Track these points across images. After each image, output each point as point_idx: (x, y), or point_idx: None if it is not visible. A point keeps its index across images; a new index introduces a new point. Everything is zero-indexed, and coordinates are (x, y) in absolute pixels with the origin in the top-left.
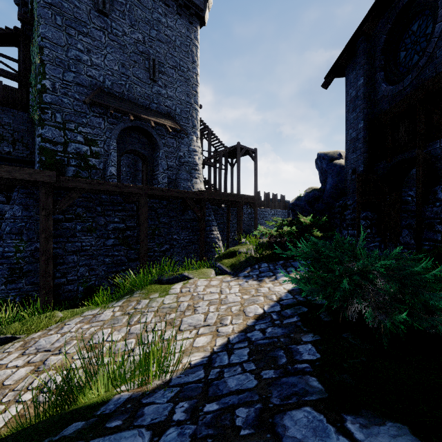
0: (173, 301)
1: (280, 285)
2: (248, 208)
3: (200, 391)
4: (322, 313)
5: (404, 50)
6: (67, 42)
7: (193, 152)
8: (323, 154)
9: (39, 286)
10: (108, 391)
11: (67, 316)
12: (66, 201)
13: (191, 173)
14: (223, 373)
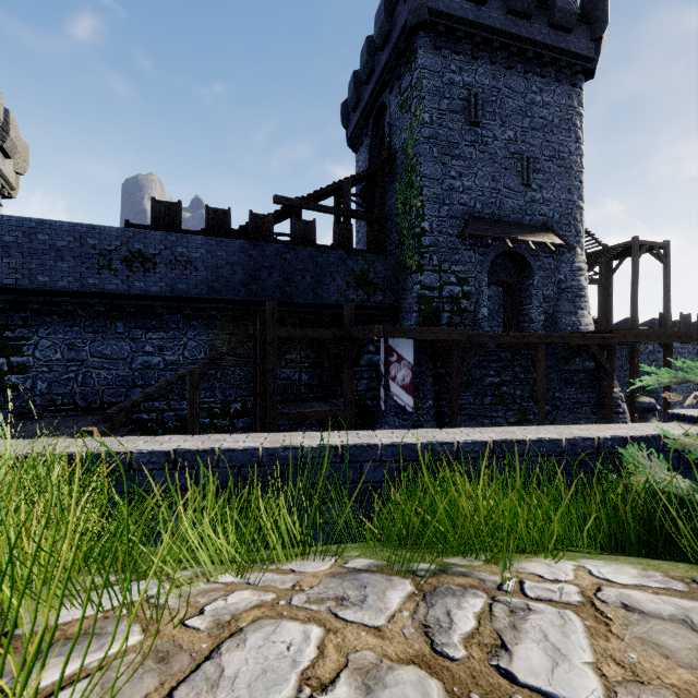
0: None
1: None
2: (647, 343)
3: None
4: None
5: None
6: (441, 173)
7: (577, 271)
8: None
9: None
10: None
11: None
12: (471, 358)
13: (575, 302)
14: None
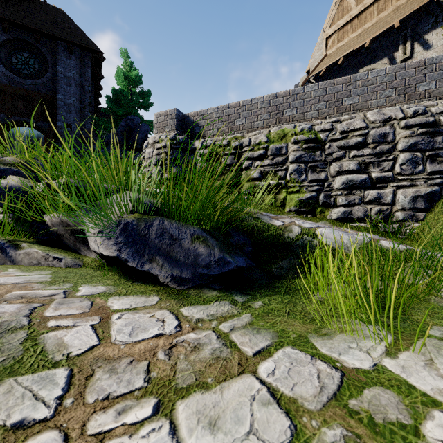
0: None
1: None
2: None
3: None
4: None
5: (16, 59)
6: None
7: None
8: None
9: None
10: None
11: None
12: None
13: None
14: None
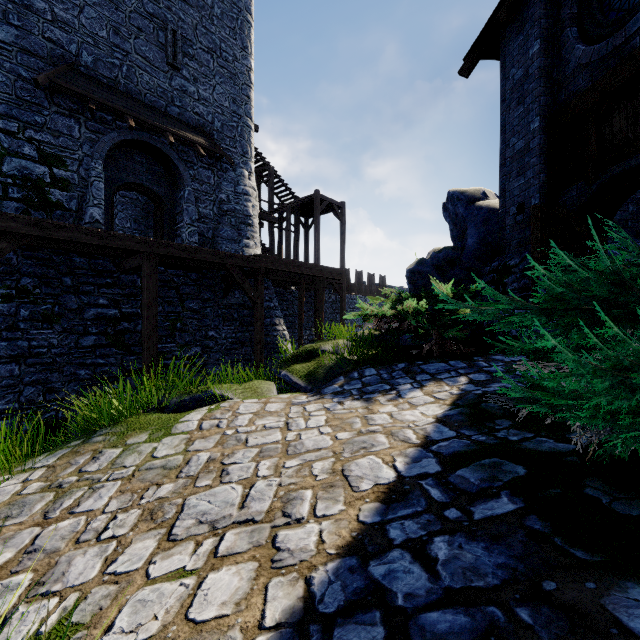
0: (175, 450)
1: (413, 408)
2: (331, 293)
3: None
4: (586, 482)
5: None
6: None
7: (242, 195)
8: (458, 192)
9: None
10: None
11: None
12: None
13: (240, 229)
14: None
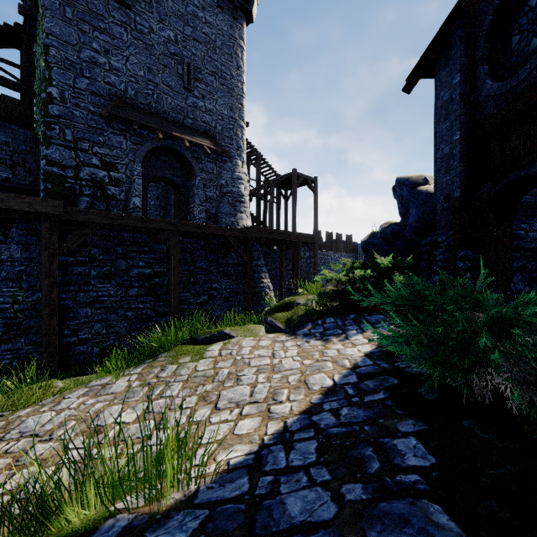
0: (208, 367)
1: (353, 346)
2: (306, 251)
3: (241, 522)
4: (421, 387)
5: (517, 34)
6: (79, 40)
7: (237, 180)
8: (404, 179)
9: (41, 347)
10: (104, 506)
11: (69, 387)
12: (76, 238)
13: (235, 205)
14: (279, 484)
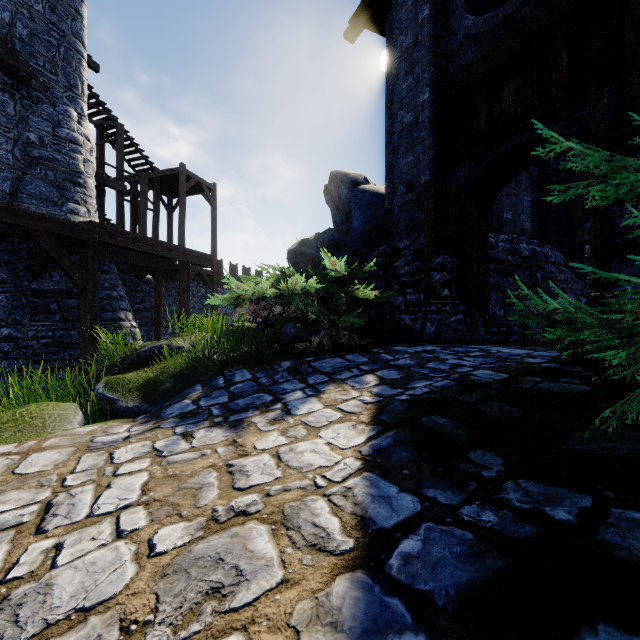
0: None
1: (313, 434)
2: (200, 286)
3: None
4: None
5: None
6: None
7: (67, 141)
8: (341, 173)
9: None
10: None
11: None
12: None
13: (63, 187)
14: None
